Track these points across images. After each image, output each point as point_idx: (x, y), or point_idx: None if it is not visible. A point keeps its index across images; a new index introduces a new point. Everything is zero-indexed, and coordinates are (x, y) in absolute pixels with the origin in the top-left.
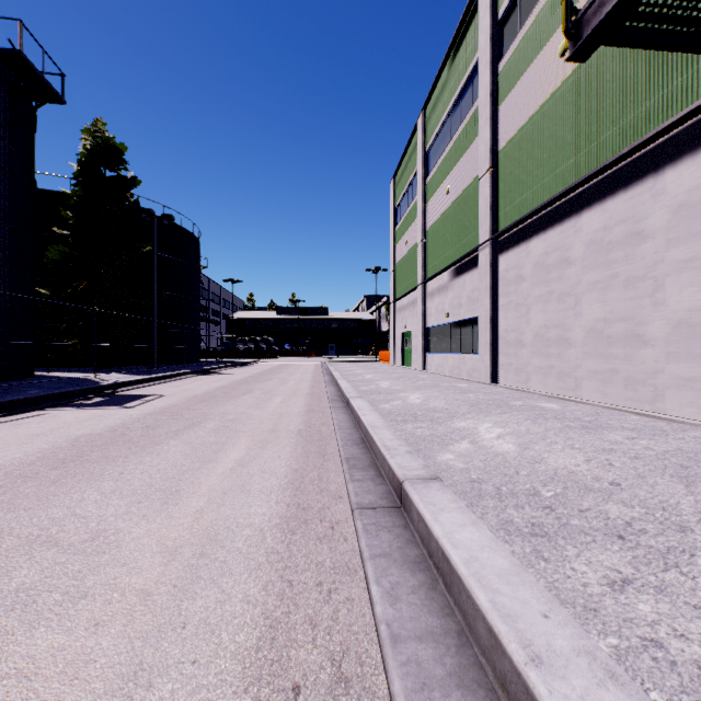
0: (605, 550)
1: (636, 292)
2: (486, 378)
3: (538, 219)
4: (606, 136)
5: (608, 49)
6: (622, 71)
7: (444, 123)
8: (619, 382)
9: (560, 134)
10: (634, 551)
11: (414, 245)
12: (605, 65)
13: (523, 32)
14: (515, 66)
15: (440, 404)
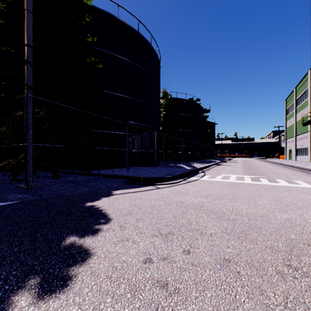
0: None
1: None
2: (309, 161)
3: None
4: None
5: None
6: None
7: (301, 95)
8: None
9: None
10: None
11: (292, 124)
12: None
13: None
14: None
15: (292, 163)
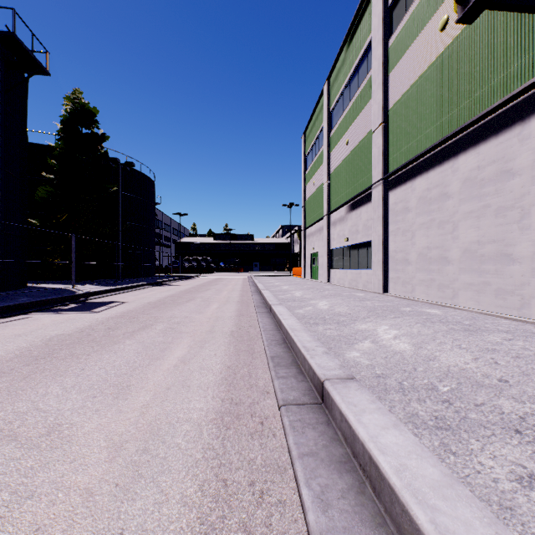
0: (505, 444)
1: (506, 219)
2: (379, 289)
3: (421, 162)
4: (479, 93)
5: (481, 23)
6: (493, 40)
7: (344, 89)
8: (490, 293)
9: (440, 93)
10: (533, 445)
11: (320, 185)
12: (478, 36)
13: (408, 14)
14: (402, 41)
15: (344, 310)
